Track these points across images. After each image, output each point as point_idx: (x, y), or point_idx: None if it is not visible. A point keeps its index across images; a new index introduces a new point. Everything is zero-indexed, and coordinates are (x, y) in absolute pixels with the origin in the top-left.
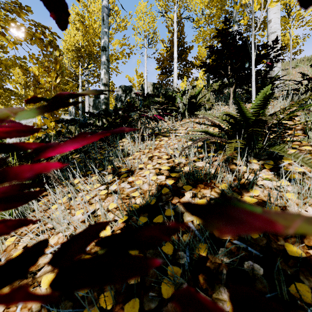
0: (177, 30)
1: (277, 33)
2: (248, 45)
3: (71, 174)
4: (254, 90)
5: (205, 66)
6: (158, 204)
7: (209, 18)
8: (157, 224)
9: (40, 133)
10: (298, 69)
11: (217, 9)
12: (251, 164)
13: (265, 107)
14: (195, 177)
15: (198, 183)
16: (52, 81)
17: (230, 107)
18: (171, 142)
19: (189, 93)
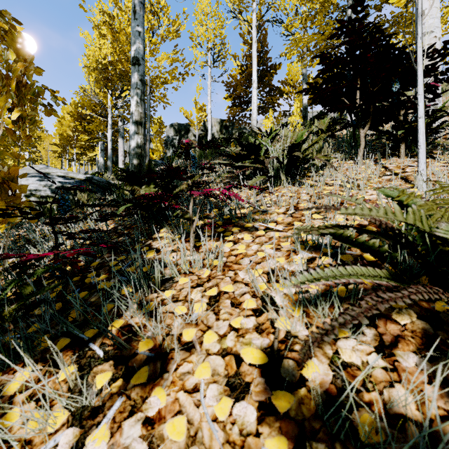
0: (257, 39)
1: (434, 34)
2: (394, 51)
3: None
4: (424, 135)
5: (314, 90)
6: None
7: (309, 18)
8: None
9: None
10: (445, 98)
11: (322, 2)
12: None
13: None
14: (362, 444)
15: None
16: (0, 117)
17: (361, 163)
18: (260, 248)
19: (287, 140)
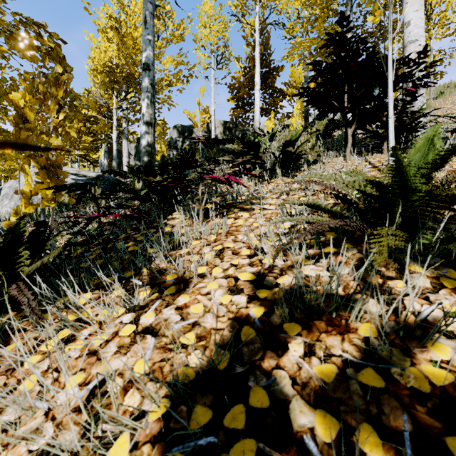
0: (259, 42)
1: (419, 42)
2: (377, 59)
3: (71, 289)
4: (393, 132)
5: (307, 94)
6: (233, 372)
7: (309, 22)
8: (233, 432)
9: (31, 207)
10: (443, 100)
11: (321, 8)
12: (413, 276)
13: (444, 166)
14: (306, 304)
15: (313, 318)
16: (50, 117)
17: (348, 159)
18: (255, 221)
19: (282, 138)
